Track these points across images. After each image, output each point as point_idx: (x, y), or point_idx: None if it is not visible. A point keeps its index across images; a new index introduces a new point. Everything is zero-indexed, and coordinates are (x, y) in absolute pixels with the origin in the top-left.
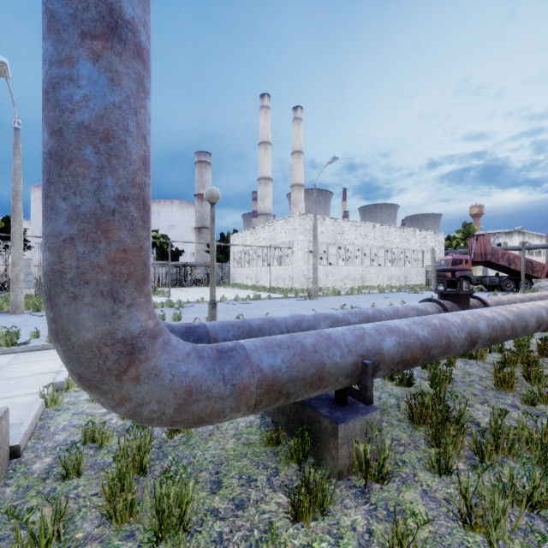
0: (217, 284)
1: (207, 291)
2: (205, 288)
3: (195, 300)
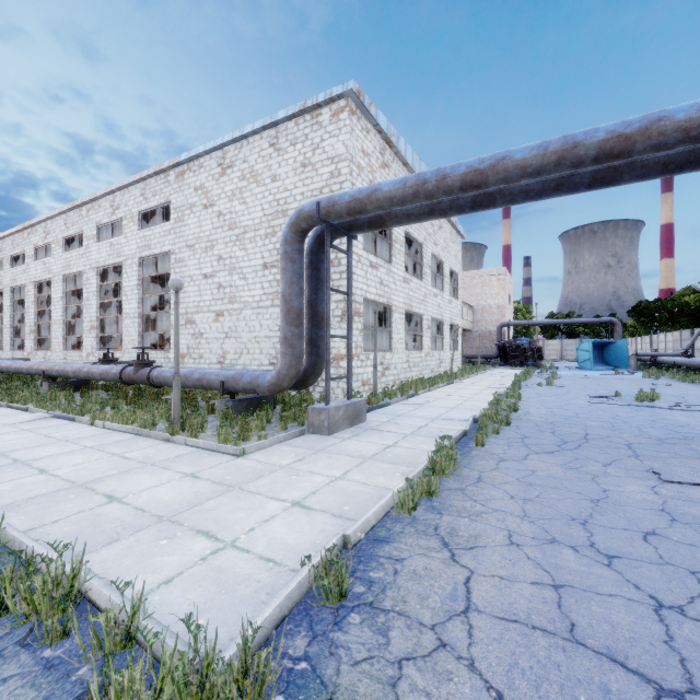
0: None
1: None
2: None
3: None
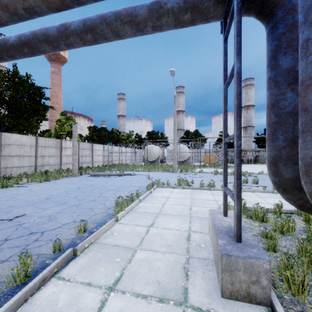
0: (262, 163)
1: (258, 167)
2: (255, 165)
3: (255, 172)
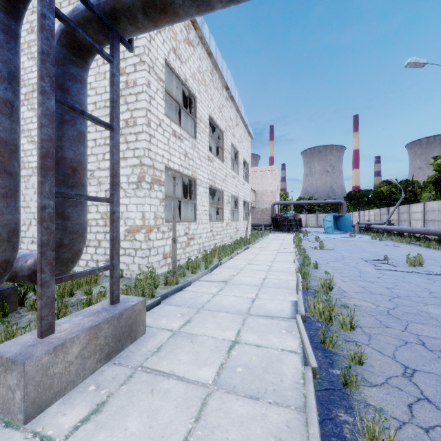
0: None
1: None
2: None
3: None
